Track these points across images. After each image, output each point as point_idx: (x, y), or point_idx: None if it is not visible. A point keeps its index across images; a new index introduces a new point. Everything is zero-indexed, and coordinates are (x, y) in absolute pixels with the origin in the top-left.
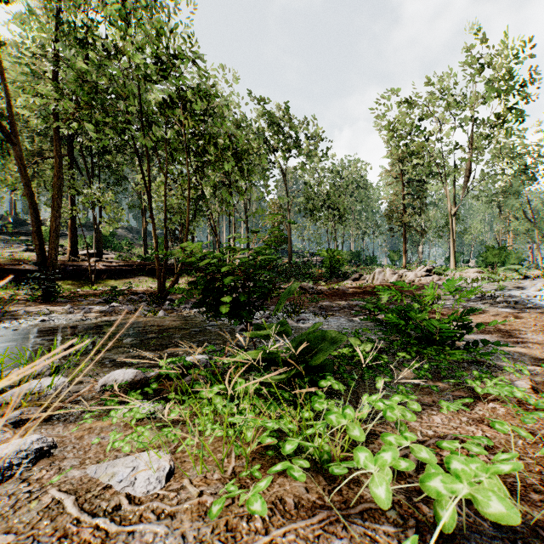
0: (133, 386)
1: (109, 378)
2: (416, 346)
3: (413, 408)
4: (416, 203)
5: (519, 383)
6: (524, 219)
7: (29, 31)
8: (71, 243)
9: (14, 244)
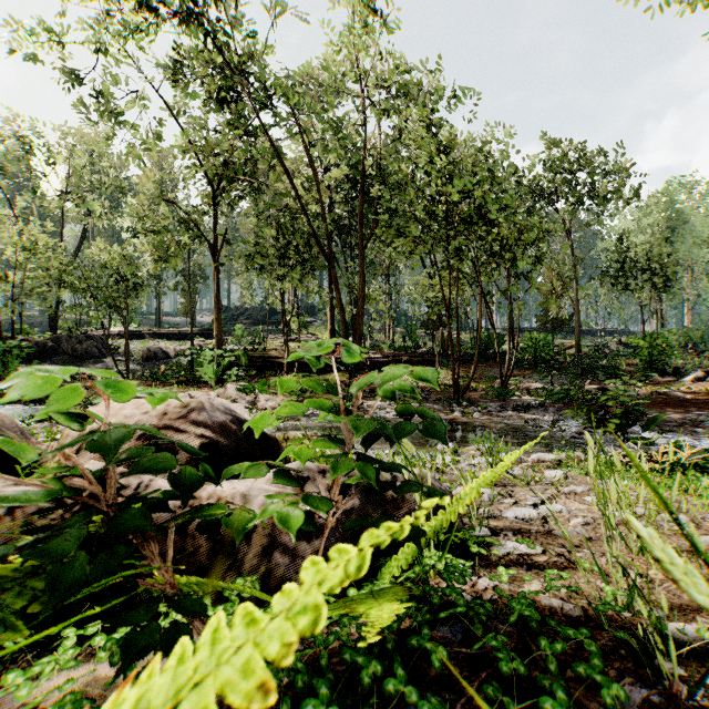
0: (556, 462)
1: (539, 457)
2: None
3: None
4: None
5: None
6: None
7: (300, 143)
8: (331, 334)
9: (276, 334)
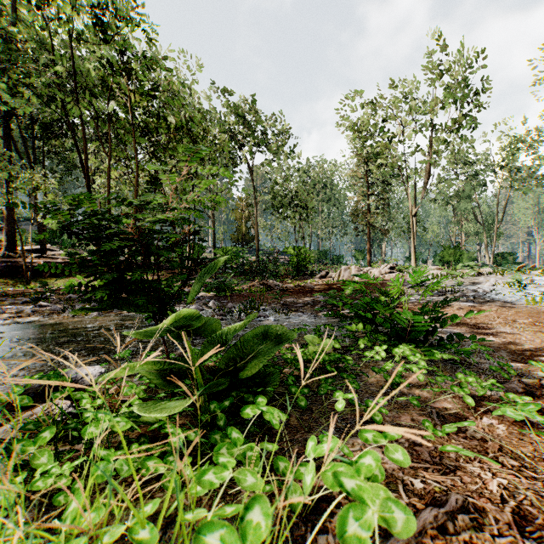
0: None
1: None
2: (386, 343)
3: (396, 459)
4: (380, 203)
5: (510, 386)
6: (475, 222)
7: None
8: (9, 237)
9: None
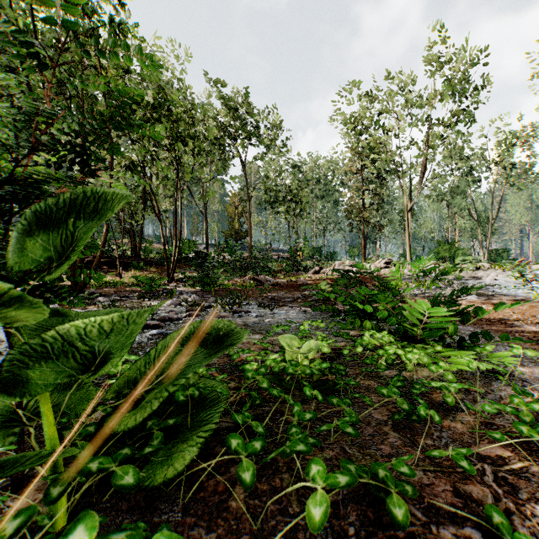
0: None
1: None
2: (392, 345)
3: None
4: (375, 199)
5: None
6: (470, 218)
7: None
8: None
9: None
